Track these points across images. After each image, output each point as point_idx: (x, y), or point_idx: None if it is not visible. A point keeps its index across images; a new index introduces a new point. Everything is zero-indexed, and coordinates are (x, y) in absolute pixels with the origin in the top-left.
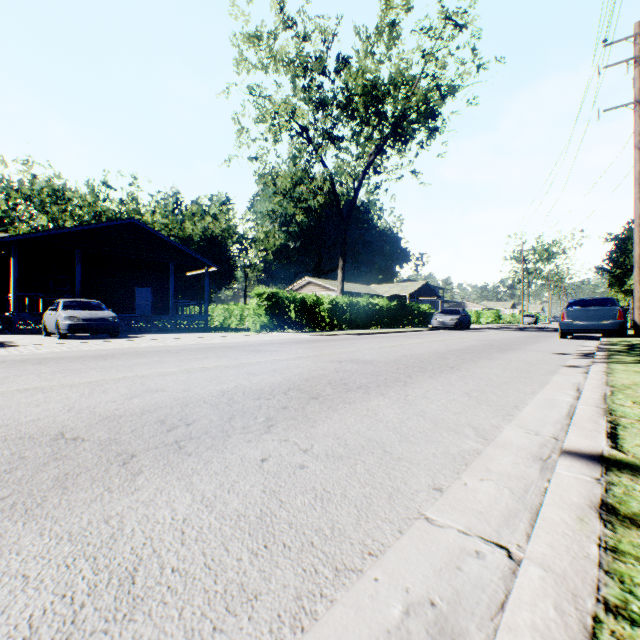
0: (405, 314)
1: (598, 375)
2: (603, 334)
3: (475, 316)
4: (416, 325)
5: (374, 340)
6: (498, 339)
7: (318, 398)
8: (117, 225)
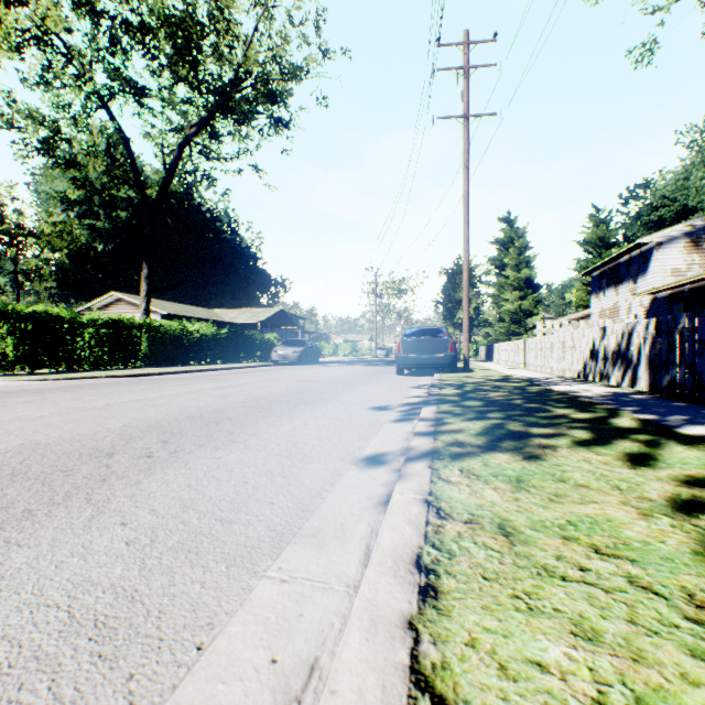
0: (244, 345)
1: (379, 667)
2: (437, 369)
3: (334, 348)
4: (259, 359)
5: (116, 389)
6: (327, 378)
7: None
8: None
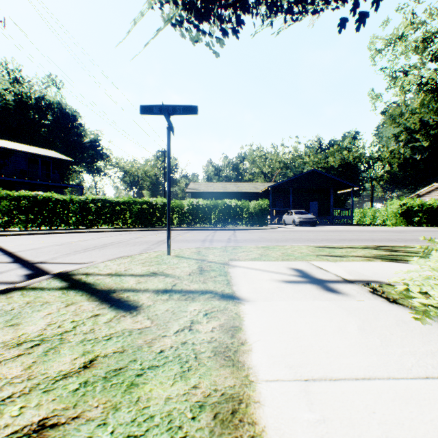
0: None
1: None
2: None
3: None
4: None
5: None
6: None
7: None
8: (305, 173)
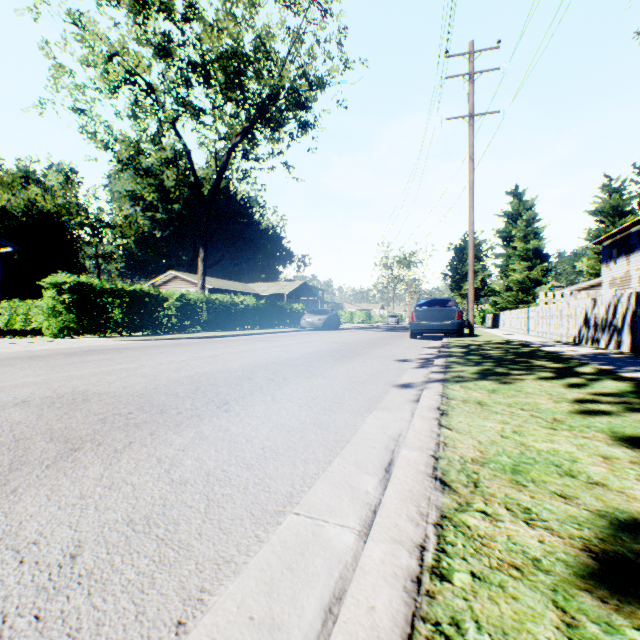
0: (276, 314)
1: (427, 423)
2: (445, 334)
3: (349, 316)
4: (289, 325)
5: (206, 346)
6: (353, 341)
7: None
8: None
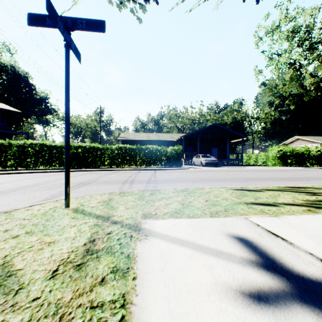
0: None
1: None
2: None
3: None
4: None
5: None
6: None
7: (319, 179)
8: (209, 126)
